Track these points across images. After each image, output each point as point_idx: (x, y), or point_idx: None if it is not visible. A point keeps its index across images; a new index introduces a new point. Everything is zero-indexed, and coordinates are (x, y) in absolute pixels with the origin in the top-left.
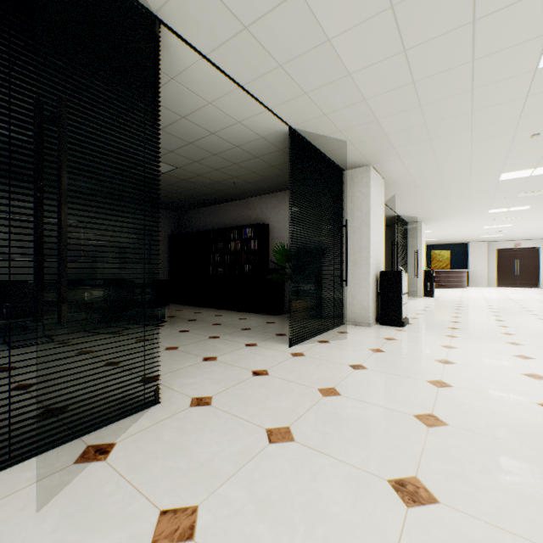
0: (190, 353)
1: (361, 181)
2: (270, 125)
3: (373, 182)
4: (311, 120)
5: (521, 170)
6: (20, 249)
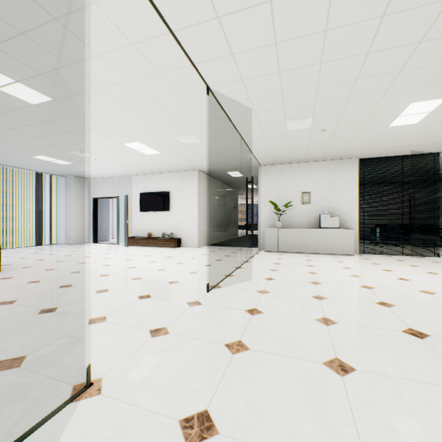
0: None
1: None
2: None
3: None
4: None
5: None
6: (381, 212)
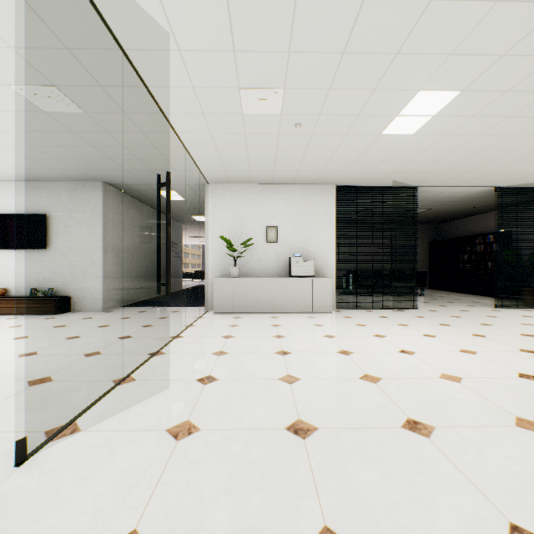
0: (433, 304)
1: None
2: (481, 189)
3: None
4: (508, 182)
5: None
6: (351, 257)
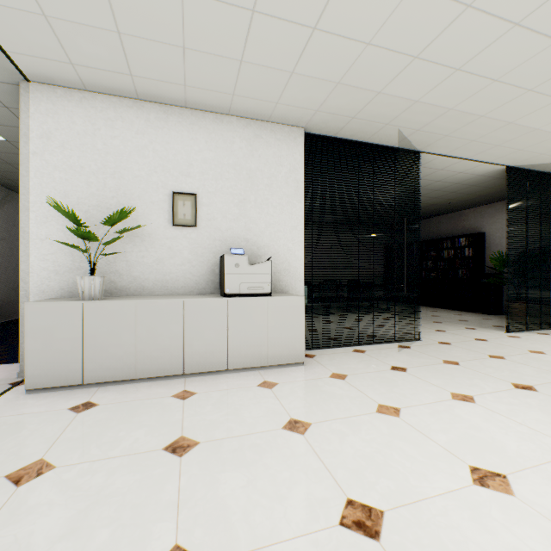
0: (424, 327)
1: None
2: (487, 169)
3: None
4: (528, 159)
5: None
6: None
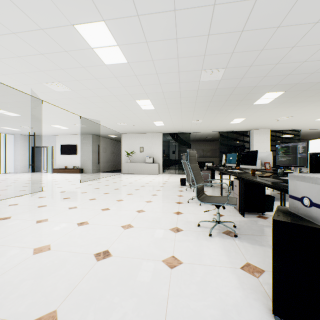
0: None
1: (252, 134)
2: (215, 132)
3: (256, 133)
4: (220, 130)
5: (318, 119)
6: None
